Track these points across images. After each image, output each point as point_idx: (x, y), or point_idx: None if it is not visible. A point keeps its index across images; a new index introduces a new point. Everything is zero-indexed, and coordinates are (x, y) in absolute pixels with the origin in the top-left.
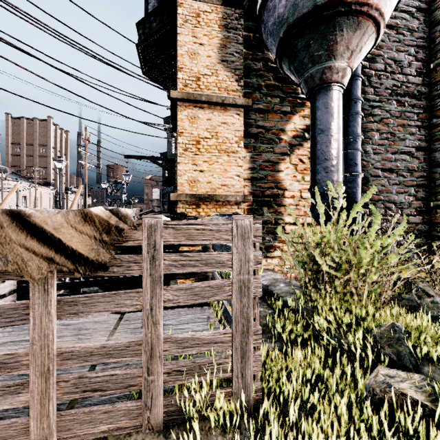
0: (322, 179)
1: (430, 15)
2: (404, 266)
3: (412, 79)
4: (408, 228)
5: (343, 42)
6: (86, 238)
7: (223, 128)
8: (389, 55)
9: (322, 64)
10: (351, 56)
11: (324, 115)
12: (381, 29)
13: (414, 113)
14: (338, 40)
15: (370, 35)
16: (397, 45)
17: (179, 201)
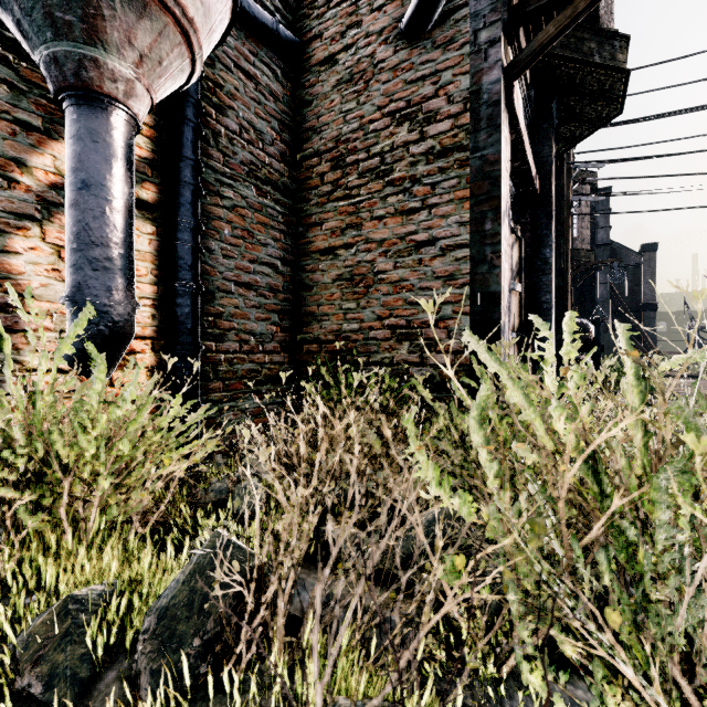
0: (87, 281)
1: (297, 90)
2: (195, 443)
3: (277, 165)
4: (272, 370)
5: (118, 25)
6: None
7: None
8: (246, 115)
9: (78, 45)
10: (142, 62)
11: (89, 153)
12: (197, 48)
13: (279, 212)
14: (106, 13)
15: (175, 44)
16: (257, 107)
17: None
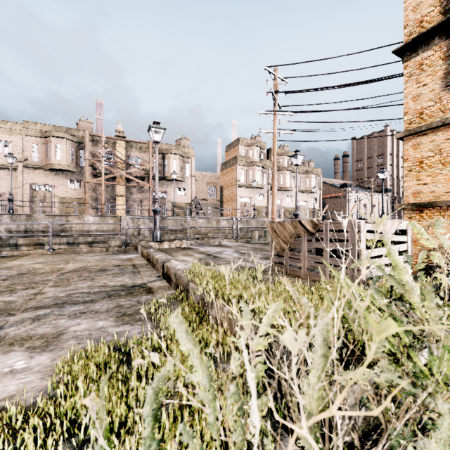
0: None
1: None
2: None
3: None
4: None
5: None
6: (310, 227)
7: (448, 143)
8: None
9: None
10: None
11: None
12: None
13: None
14: None
15: None
16: None
17: (404, 208)
